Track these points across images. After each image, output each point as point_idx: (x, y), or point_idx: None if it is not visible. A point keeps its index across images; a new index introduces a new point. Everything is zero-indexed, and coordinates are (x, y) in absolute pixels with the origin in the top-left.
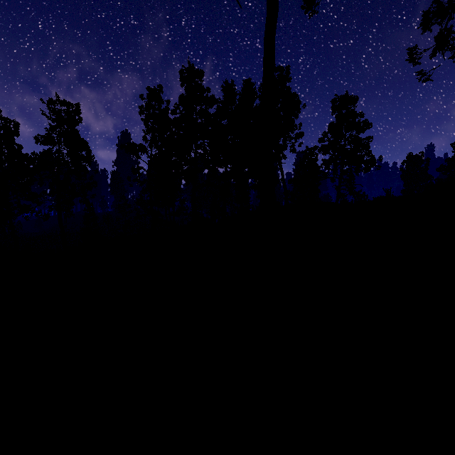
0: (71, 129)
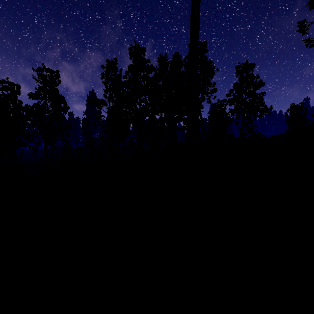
0: (53, 88)
